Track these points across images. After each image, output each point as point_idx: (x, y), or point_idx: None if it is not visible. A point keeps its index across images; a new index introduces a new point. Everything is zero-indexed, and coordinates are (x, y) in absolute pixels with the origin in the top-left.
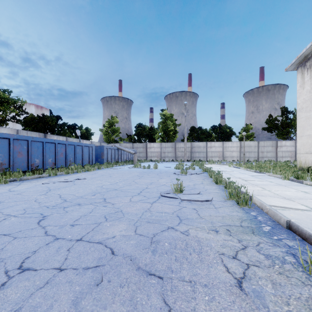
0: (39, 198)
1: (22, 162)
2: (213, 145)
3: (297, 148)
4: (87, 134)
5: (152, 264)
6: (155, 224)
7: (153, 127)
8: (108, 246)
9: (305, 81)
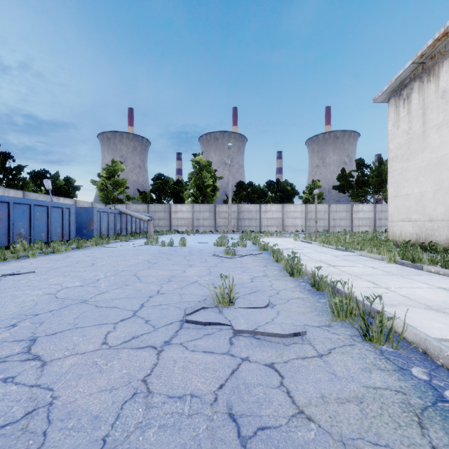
0: None
1: None
2: (269, 209)
3: (389, 213)
4: (69, 188)
5: None
6: None
7: (181, 180)
8: None
9: (400, 118)
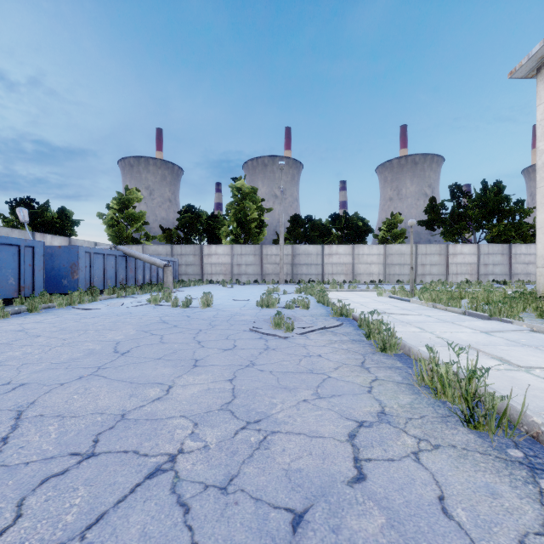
0: None
1: None
2: (334, 251)
3: (538, 254)
4: (63, 223)
5: None
6: None
7: (218, 214)
8: None
9: None
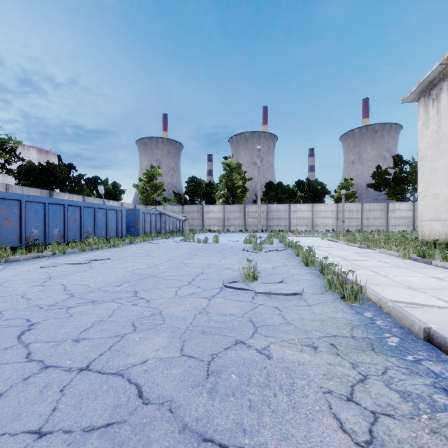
0: (30, 292)
1: (11, 234)
2: (298, 209)
3: (419, 213)
4: (116, 192)
5: (209, 418)
6: (214, 336)
7: (213, 182)
8: (134, 380)
9: (430, 117)
